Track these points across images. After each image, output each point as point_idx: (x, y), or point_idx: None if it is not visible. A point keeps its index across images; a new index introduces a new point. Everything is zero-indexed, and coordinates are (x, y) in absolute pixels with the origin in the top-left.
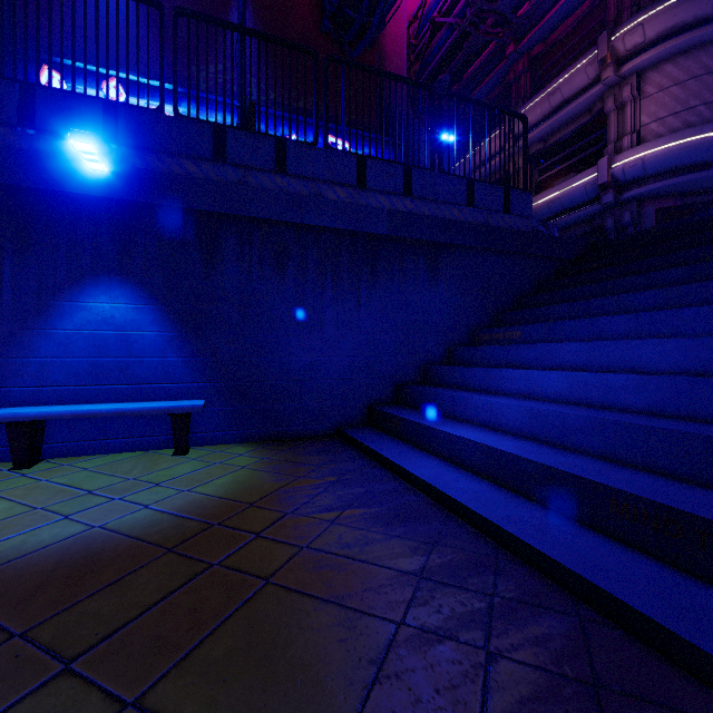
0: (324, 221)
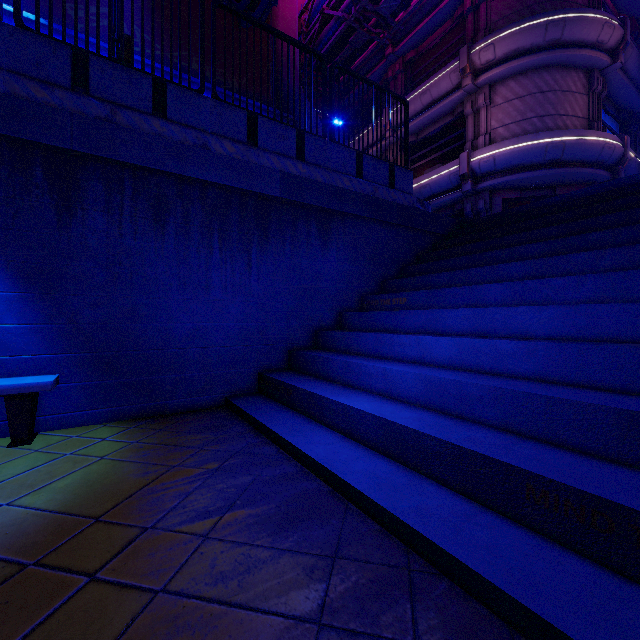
0: (211, 175)
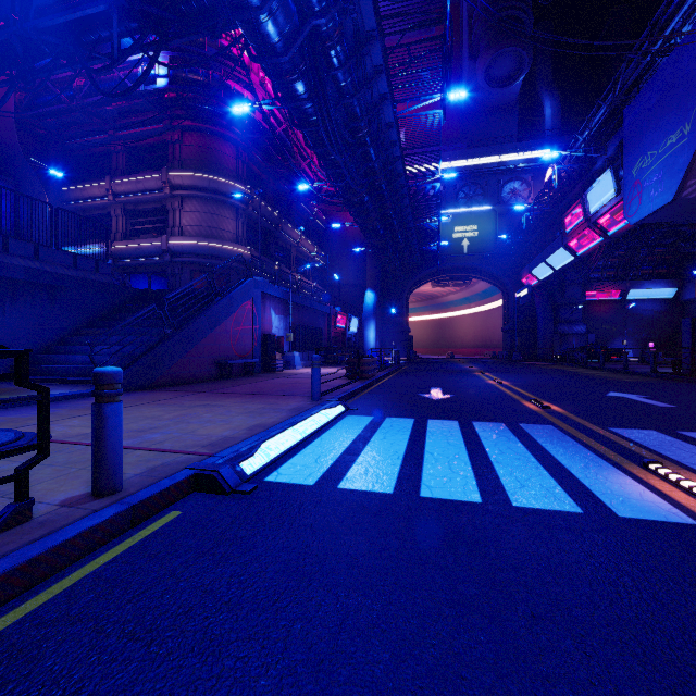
0: None
